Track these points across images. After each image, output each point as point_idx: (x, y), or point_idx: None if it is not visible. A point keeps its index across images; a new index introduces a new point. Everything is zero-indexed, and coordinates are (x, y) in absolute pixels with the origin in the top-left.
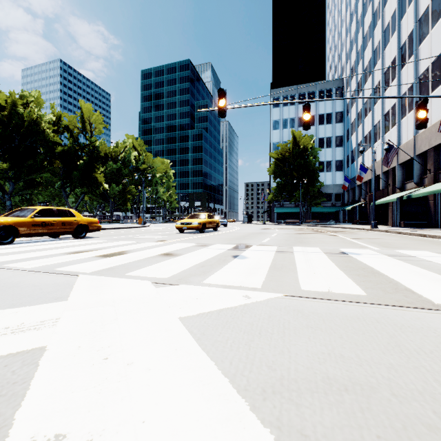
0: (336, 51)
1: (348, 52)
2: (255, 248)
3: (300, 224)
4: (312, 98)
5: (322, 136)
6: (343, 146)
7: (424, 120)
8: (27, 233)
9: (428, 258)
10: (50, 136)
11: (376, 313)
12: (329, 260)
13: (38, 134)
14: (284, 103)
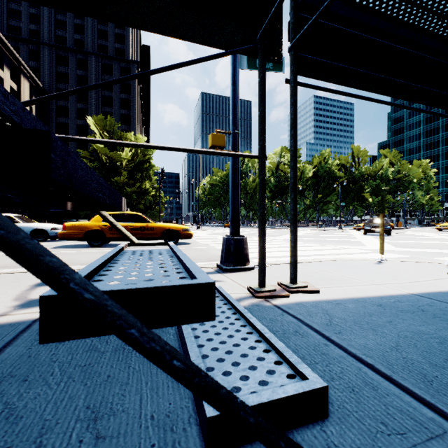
0: None
1: None
2: None
3: None
4: None
5: None
6: None
7: None
8: None
9: None
10: (336, 174)
11: None
12: None
13: (330, 175)
14: None
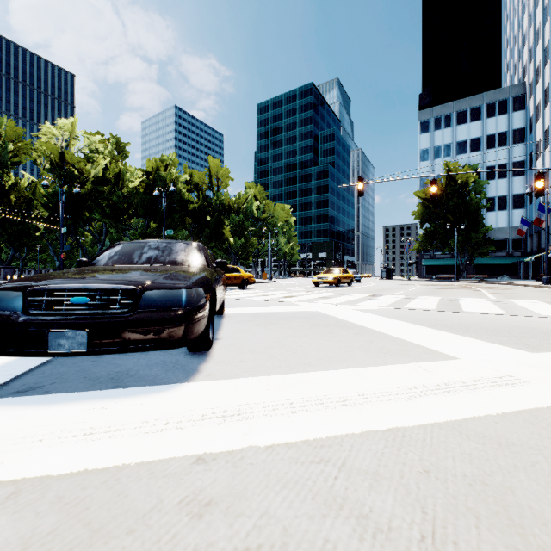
0: (516, 44)
1: (531, 47)
2: (386, 296)
3: (455, 280)
4: (477, 115)
5: (491, 163)
6: (525, 174)
7: (541, 189)
8: None
9: (520, 302)
10: (185, 196)
11: (430, 312)
12: (436, 302)
13: (175, 194)
14: (436, 126)
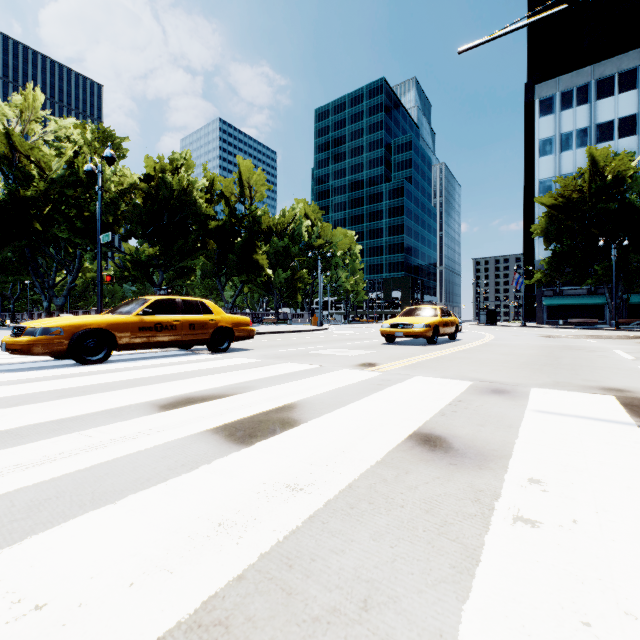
0: None
1: None
2: None
3: (614, 327)
4: (629, 81)
5: None
6: None
7: None
8: (131, 344)
9: None
10: (202, 208)
11: None
12: None
13: (189, 207)
14: (564, 104)
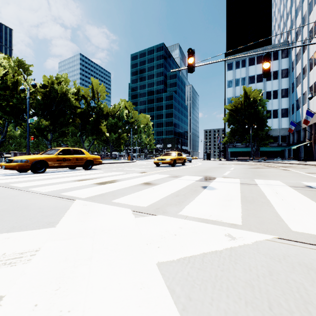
0: (282, 20)
1: (293, 18)
2: (219, 180)
3: (251, 160)
4: (260, 60)
5: (269, 89)
6: (288, 96)
7: None
8: (54, 166)
9: None
10: (73, 103)
11: None
12: (300, 194)
13: (66, 102)
14: (237, 66)
